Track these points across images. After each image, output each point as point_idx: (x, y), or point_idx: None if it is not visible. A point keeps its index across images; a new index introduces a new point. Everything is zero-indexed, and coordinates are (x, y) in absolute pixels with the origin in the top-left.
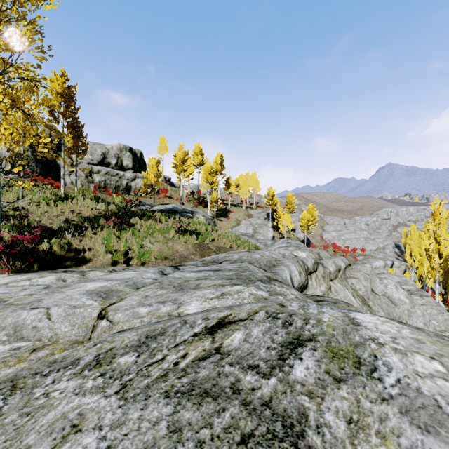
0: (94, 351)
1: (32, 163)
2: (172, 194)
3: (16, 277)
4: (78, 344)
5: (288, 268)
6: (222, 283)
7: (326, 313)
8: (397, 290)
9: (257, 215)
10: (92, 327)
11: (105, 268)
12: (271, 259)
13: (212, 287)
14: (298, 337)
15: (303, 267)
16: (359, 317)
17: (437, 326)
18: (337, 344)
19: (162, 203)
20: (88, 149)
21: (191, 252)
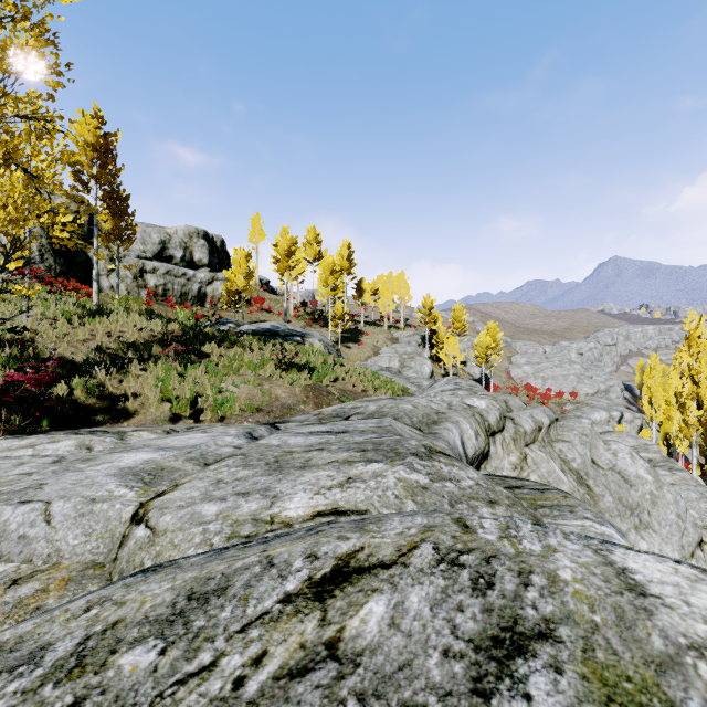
0: (81, 626)
1: (48, 257)
2: (271, 306)
3: (11, 442)
4: (95, 570)
5: (458, 426)
6: (349, 459)
7: (561, 552)
8: (633, 461)
9: (407, 338)
10: (120, 539)
11: (159, 426)
12: (429, 411)
13: (332, 465)
14: (512, 625)
15: (482, 424)
16: (635, 565)
17: (698, 519)
18: (612, 658)
19: (255, 321)
20: (138, 234)
21: (299, 399)
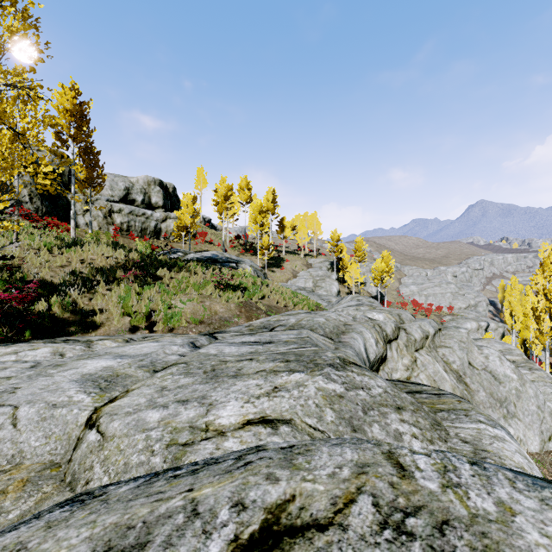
0: None
1: (36, 200)
2: (212, 239)
3: None
4: (52, 470)
5: (362, 335)
6: (275, 368)
7: (520, 514)
8: (502, 363)
9: (319, 264)
10: (76, 441)
11: (120, 336)
12: (338, 323)
13: (260, 374)
14: None
15: (380, 334)
16: None
17: None
18: None
19: (200, 250)
20: (108, 182)
21: (234, 313)
